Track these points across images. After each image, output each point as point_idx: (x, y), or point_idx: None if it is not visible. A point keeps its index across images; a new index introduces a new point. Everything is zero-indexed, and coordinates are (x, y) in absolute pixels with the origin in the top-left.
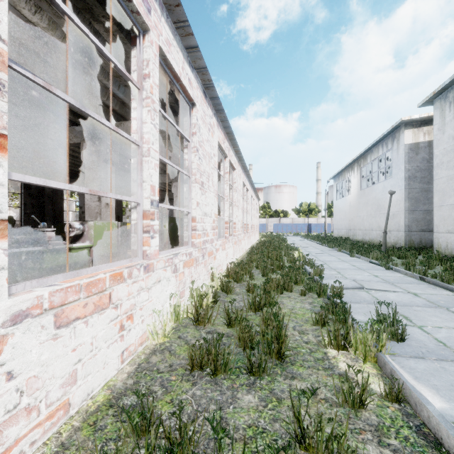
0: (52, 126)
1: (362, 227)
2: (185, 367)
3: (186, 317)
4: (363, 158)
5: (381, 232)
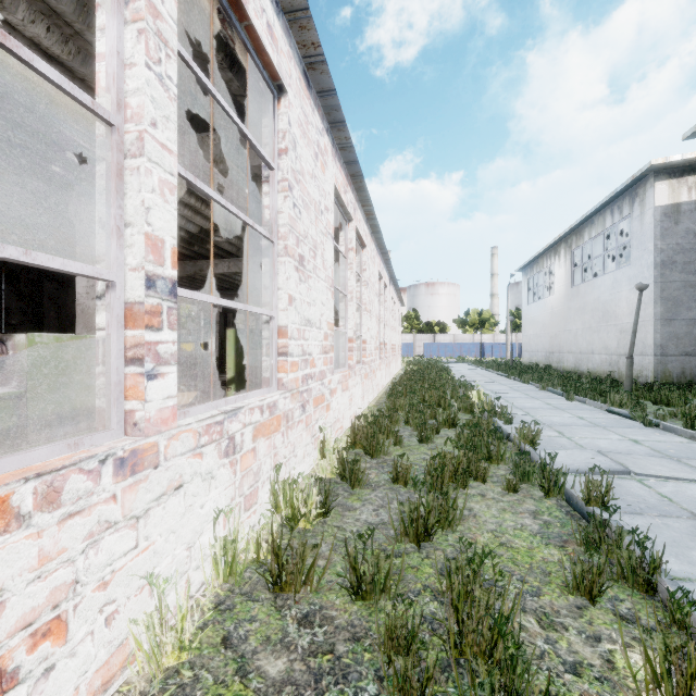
0: (20, 156)
1: (574, 348)
2: None
3: (256, 562)
4: (576, 234)
5: (609, 356)
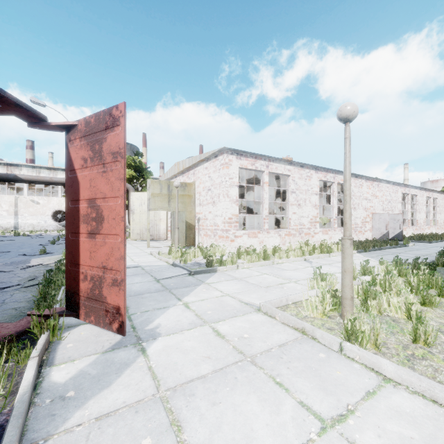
0: None
1: None
2: None
3: None
4: None
5: None
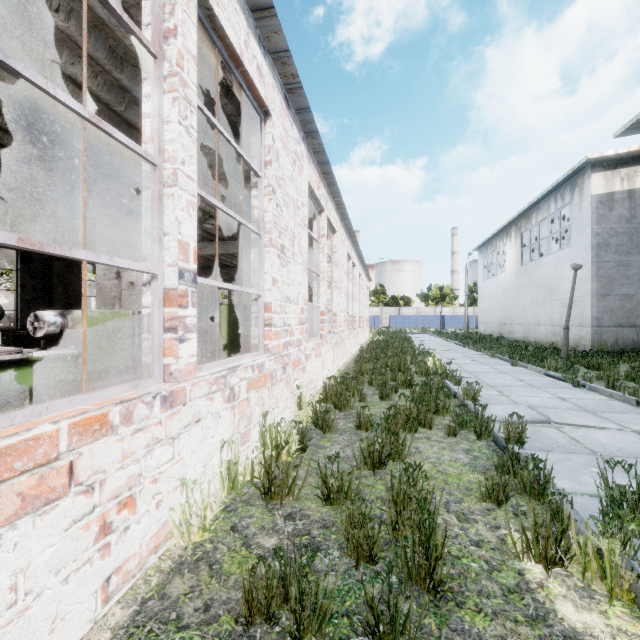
0: (46, 160)
1: (523, 320)
2: (236, 611)
3: (251, 481)
4: (525, 218)
5: (553, 327)
